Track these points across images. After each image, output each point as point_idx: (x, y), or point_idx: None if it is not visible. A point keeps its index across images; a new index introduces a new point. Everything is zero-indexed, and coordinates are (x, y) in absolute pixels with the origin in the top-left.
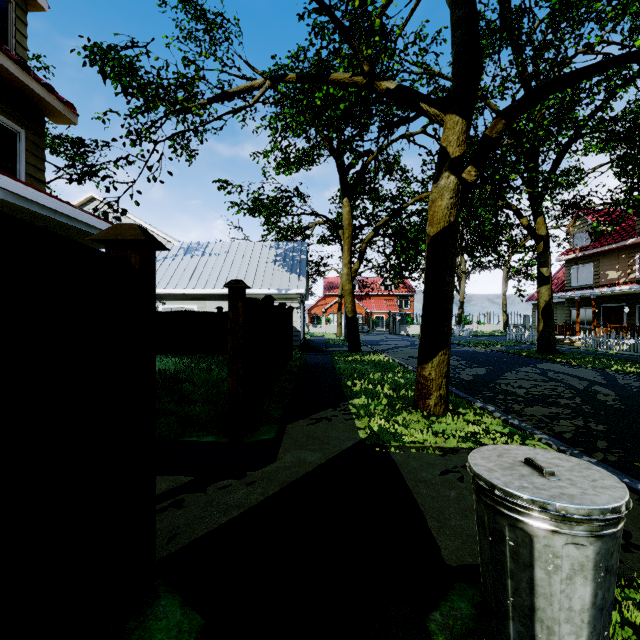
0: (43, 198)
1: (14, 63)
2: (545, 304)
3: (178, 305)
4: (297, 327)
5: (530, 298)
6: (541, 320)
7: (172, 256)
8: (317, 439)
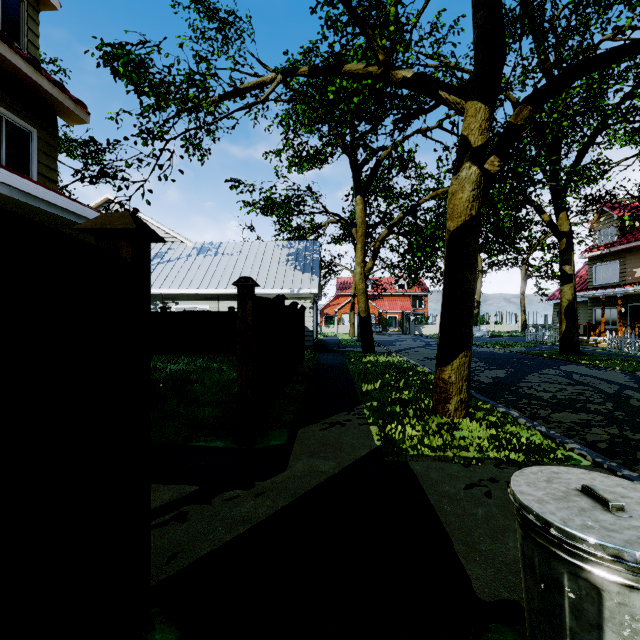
0: (50, 195)
1: (25, 61)
2: (568, 303)
3: (191, 305)
4: (309, 327)
5: (550, 297)
6: (564, 320)
7: (185, 256)
8: (330, 446)
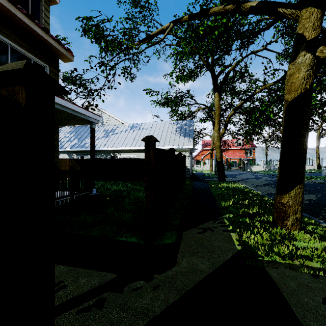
0: None
1: (41, 29)
2: None
3: (127, 155)
4: (188, 167)
5: None
6: None
7: (124, 131)
8: (204, 247)
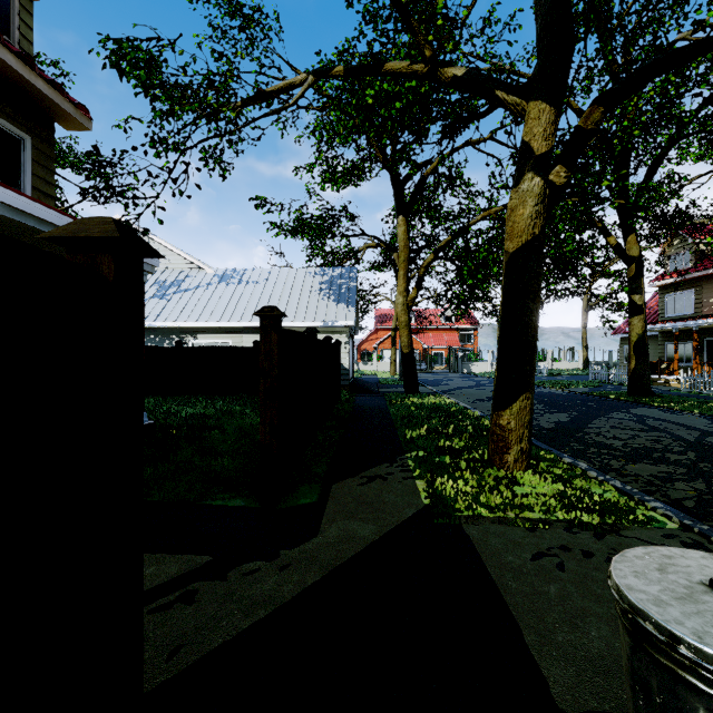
0: (41, 210)
1: (15, 56)
2: (638, 338)
3: (211, 340)
4: (345, 365)
5: (616, 331)
6: (633, 357)
7: (205, 285)
8: (369, 505)
